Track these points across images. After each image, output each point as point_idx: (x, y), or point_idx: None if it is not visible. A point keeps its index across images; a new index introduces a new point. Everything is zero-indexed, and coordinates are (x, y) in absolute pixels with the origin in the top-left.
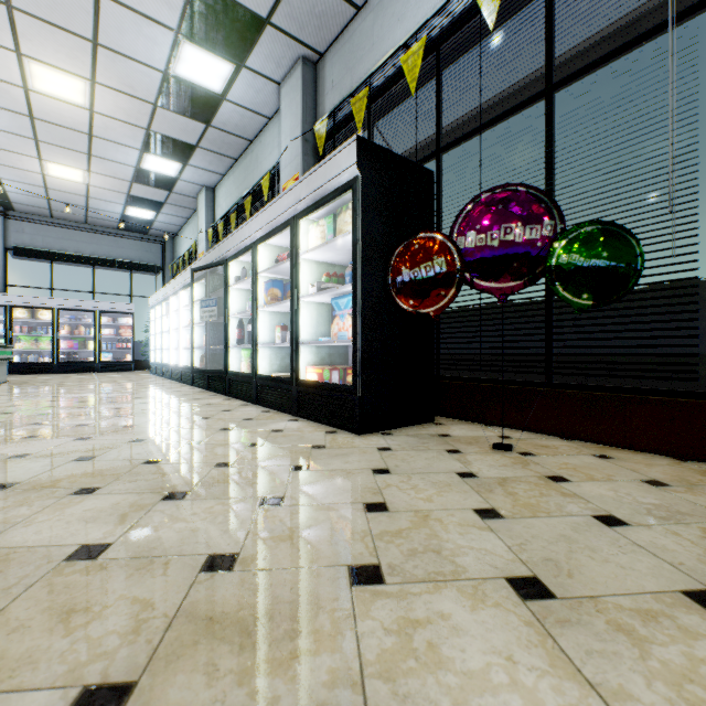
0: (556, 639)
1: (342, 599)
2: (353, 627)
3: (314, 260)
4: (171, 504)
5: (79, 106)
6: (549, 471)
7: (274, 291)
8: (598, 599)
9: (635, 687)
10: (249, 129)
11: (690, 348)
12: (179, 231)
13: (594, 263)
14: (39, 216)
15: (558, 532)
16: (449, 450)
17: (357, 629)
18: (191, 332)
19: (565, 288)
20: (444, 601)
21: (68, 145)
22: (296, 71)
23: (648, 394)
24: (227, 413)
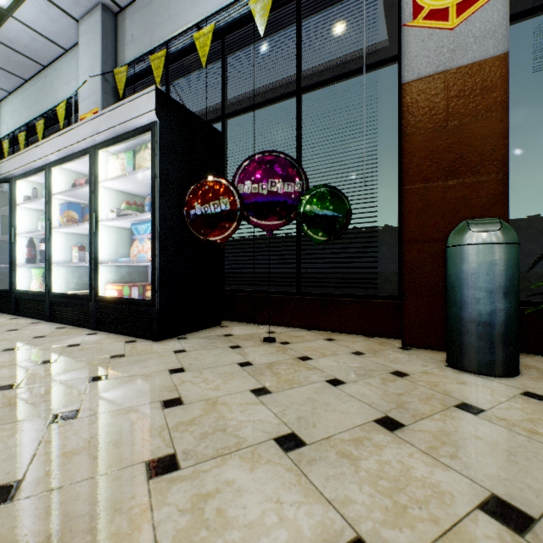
0: (307, 475)
1: (139, 495)
2: (150, 518)
3: (114, 189)
4: None
5: None
6: (300, 353)
7: (70, 213)
8: (331, 438)
9: (354, 493)
10: (42, 54)
11: (373, 268)
12: None
13: (325, 212)
14: None
15: (306, 396)
16: (232, 346)
17: (154, 519)
18: None
19: (309, 228)
20: (229, 470)
21: None
22: (95, 14)
23: (353, 297)
24: (13, 332)
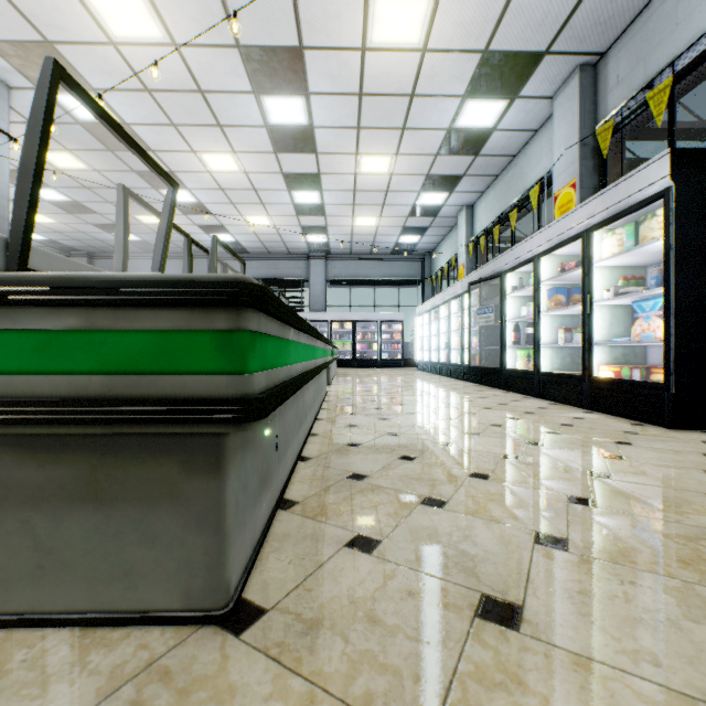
0: None
1: None
2: None
3: (606, 266)
4: (536, 447)
5: (384, 174)
6: None
7: (557, 297)
8: None
9: None
10: (514, 146)
11: None
12: (436, 247)
13: None
14: (343, 255)
15: None
16: None
17: None
18: (467, 335)
19: None
20: None
21: (371, 202)
22: (571, 81)
23: None
24: (517, 402)
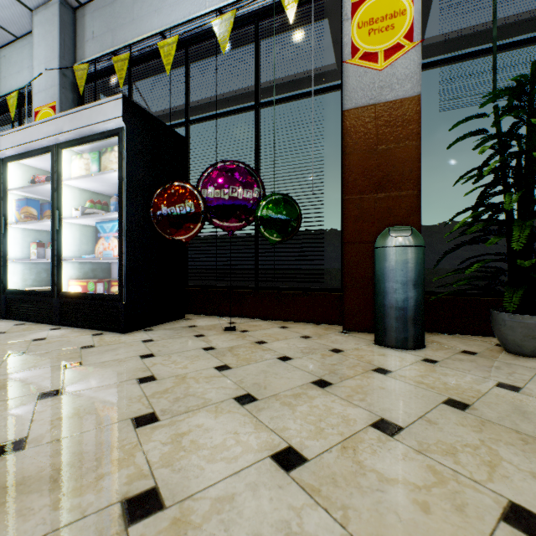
0: (258, 417)
1: (130, 438)
2: (141, 449)
3: (78, 187)
4: None
5: None
6: (257, 339)
7: (29, 210)
8: (277, 395)
9: (290, 425)
10: None
11: (321, 265)
12: None
13: (279, 217)
14: None
15: (260, 369)
16: (197, 335)
17: (144, 449)
18: None
19: (265, 230)
20: (199, 419)
21: None
22: (52, 6)
23: (304, 290)
24: None
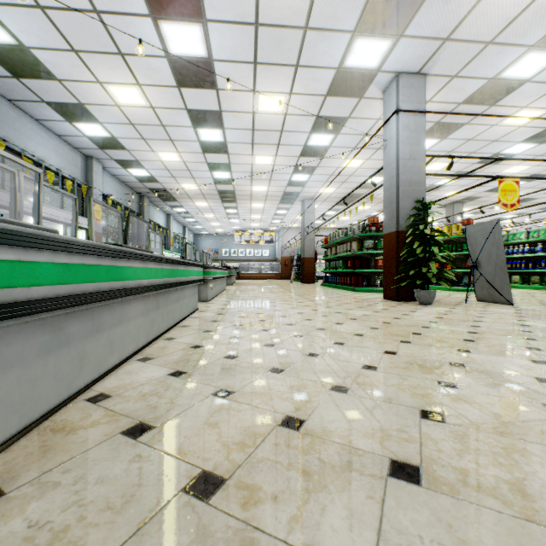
0: None
1: None
2: None
3: None
4: None
5: None
6: None
7: None
8: None
9: None
10: None
11: None
12: None
13: None
14: None
15: None
16: None
17: None
18: None
19: None
20: None
21: None
22: None
23: None
24: None
